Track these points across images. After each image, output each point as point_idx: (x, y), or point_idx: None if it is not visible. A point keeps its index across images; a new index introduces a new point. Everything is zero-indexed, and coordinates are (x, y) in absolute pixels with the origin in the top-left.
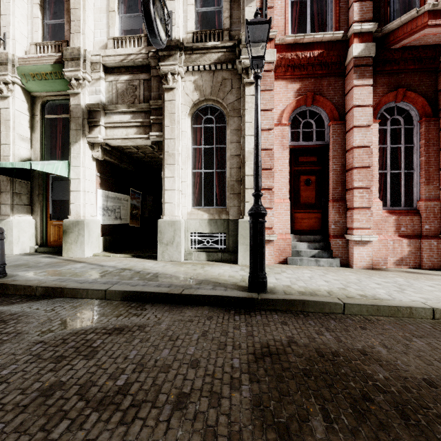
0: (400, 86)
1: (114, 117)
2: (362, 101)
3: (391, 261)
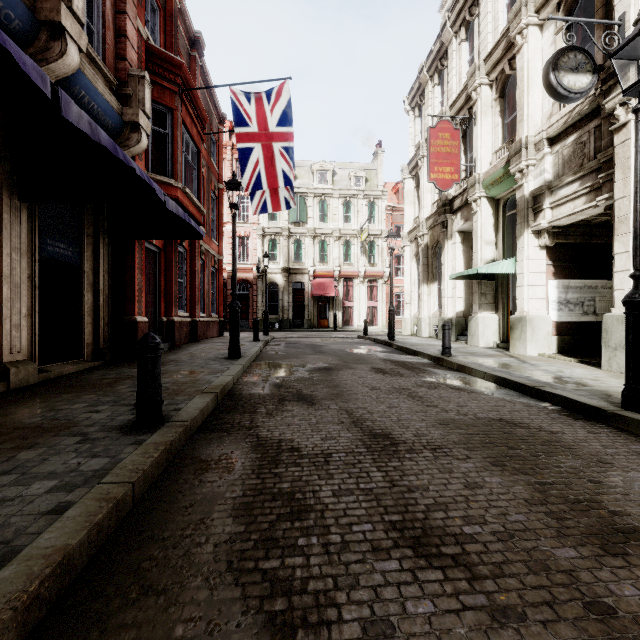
0: None
1: (559, 193)
2: None
3: None
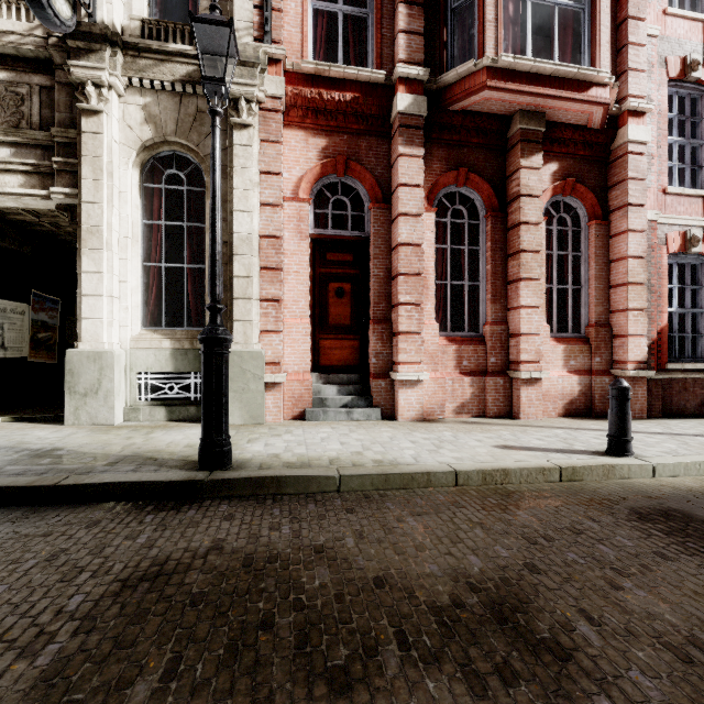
0: (462, 164)
1: None
2: (410, 178)
3: (450, 408)
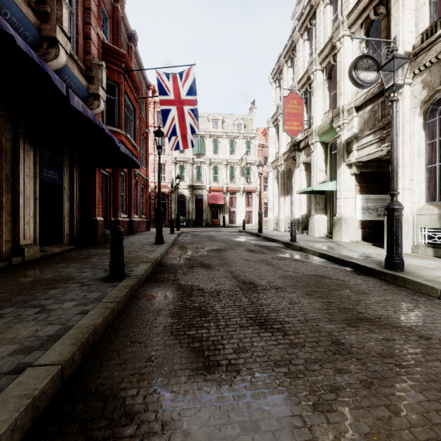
0: None
1: (362, 141)
2: None
3: None
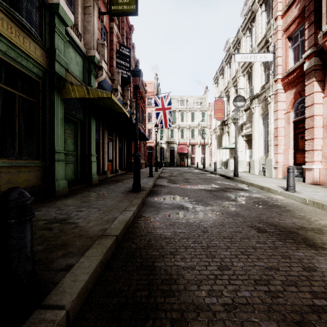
0: None
1: (246, 125)
2: (308, 92)
3: None
